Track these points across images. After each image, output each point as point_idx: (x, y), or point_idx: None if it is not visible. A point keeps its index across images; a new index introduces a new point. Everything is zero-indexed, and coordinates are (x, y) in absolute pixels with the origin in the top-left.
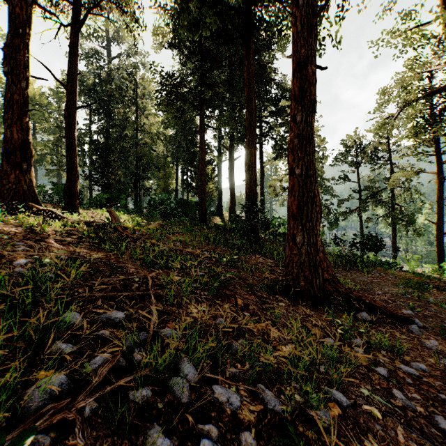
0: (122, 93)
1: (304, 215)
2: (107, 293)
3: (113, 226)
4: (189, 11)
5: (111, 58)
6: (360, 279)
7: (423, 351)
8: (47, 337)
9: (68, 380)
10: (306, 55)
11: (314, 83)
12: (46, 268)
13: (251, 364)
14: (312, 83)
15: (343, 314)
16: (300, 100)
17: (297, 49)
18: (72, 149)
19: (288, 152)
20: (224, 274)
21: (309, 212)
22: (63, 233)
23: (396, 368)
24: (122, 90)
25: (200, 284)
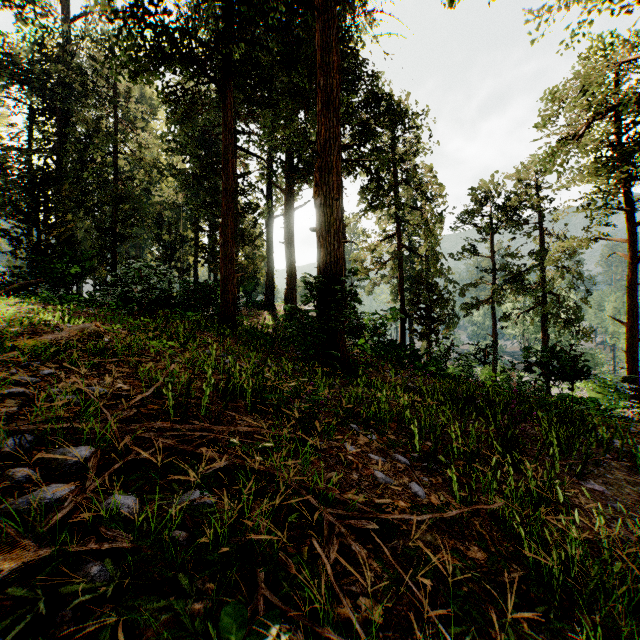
0: (83, 78)
1: None
2: None
3: None
4: None
5: (71, 20)
6: None
7: None
8: None
9: None
10: None
11: None
12: None
13: None
14: None
15: None
16: None
17: None
18: None
19: None
20: None
21: None
22: None
23: None
24: (84, 74)
25: None
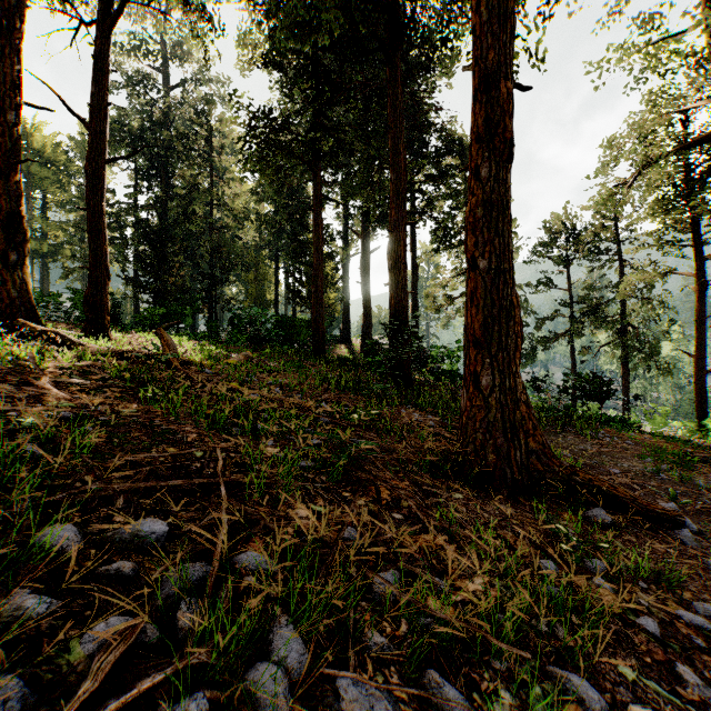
0: (187, 144)
1: (494, 340)
2: (140, 481)
3: (165, 359)
4: (297, 2)
5: (170, 87)
6: (581, 448)
7: (708, 579)
8: (1, 581)
9: (25, 686)
10: (497, 63)
11: (511, 113)
12: (21, 437)
13: (412, 622)
14: (508, 111)
15: (563, 512)
16: (487, 141)
17: (481, 54)
18: (99, 230)
19: (467, 230)
20: (355, 444)
21: (503, 334)
22: (76, 372)
23: (671, 617)
24: (187, 140)
25: (313, 461)
